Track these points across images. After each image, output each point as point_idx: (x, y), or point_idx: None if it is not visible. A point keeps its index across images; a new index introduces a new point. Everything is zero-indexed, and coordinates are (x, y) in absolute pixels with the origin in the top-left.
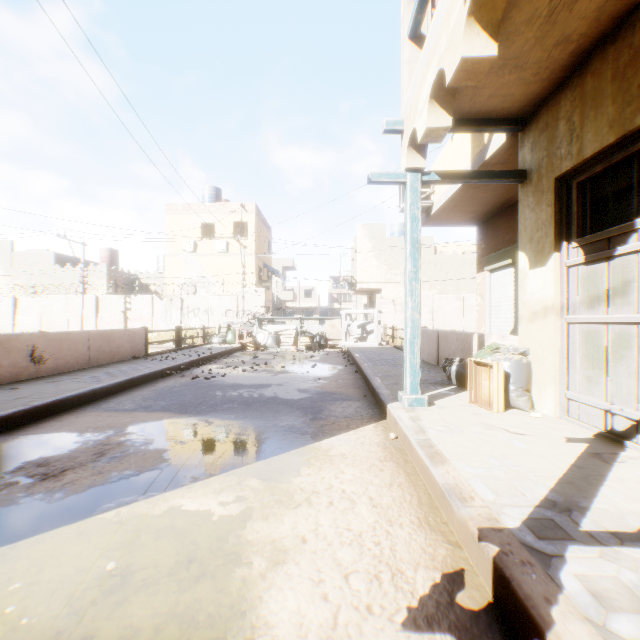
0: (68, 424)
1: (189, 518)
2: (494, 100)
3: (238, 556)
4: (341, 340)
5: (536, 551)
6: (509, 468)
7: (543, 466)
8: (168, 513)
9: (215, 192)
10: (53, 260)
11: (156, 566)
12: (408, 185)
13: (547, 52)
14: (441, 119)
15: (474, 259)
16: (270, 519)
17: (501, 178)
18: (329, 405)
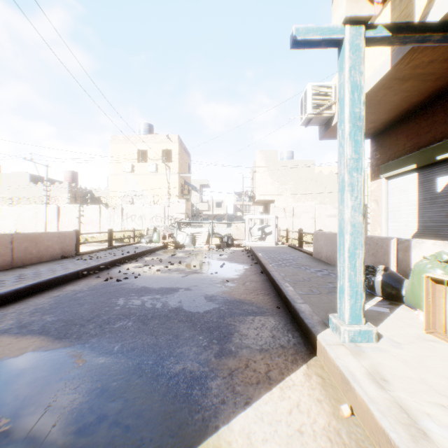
0: None
1: None
2: None
3: None
4: (244, 240)
5: None
6: None
7: None
8: None
9: (148, 127)
10: (29, 179)
11: None
12: (347, 43)
13: None
14: None
15: None
16: None
17: None
18: (239, 323)
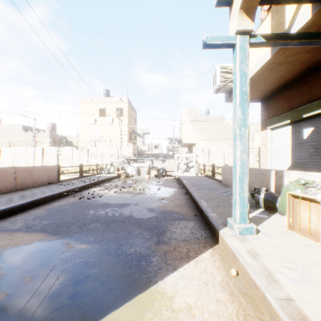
0: None
1: None
2: None
3: None
4: (174, 171)
5: None
6: None
7: None
8: None
9: (106, 92)
10: (21, 129)
11: None
12: (238, 46)
13: None
14: None
15: None
16: None
17: (317, 39)
18: (170, 225)
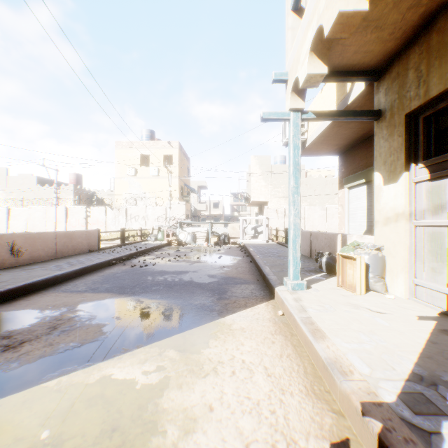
0: (33, 303)
1: (117, 386)
2: (357, 56)
3: (155, 424)
4: (239, 238)
5: (415, 427)
6: (377, 343)
7: (404, 341)
8: (100, 382)
9: (150, 133)
10: (36, 181)
11: (84, 435)
12: (291, 121)
13: (402, 15)
14: (318, 68)
15: (334, 180)
16: (183, 388)
17: (362, 116)
18: (231, 287)
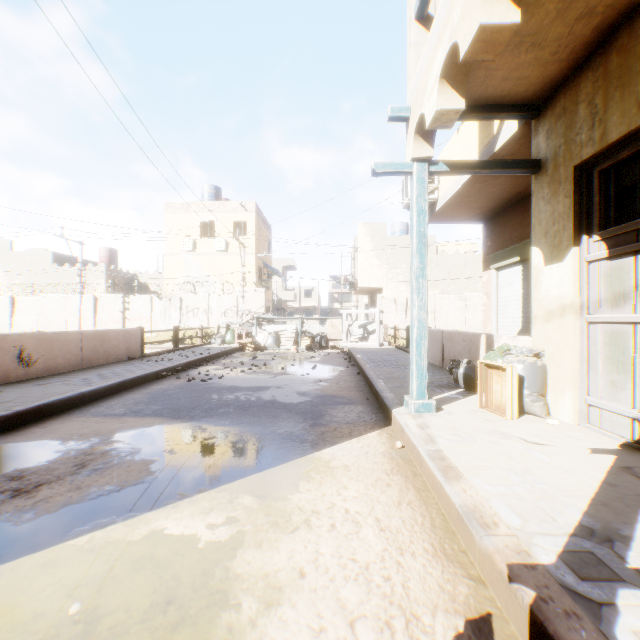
0: (52, 431)
1: (171, 545)
2: (507, 83)
3: (225, 595)
4: (342, 340)
5: (580, 597)
6: (533, 485)
7: (570, 483)
8: (148, 538)
9: (215, 191)
10: (51, 259)
11: (127, 609)
12: (414, 176)
13: (568, 27)
14: (452, 101)
15: (476, 258)
16: (264, 546)
17: (514, 168)
18: (330, 409)
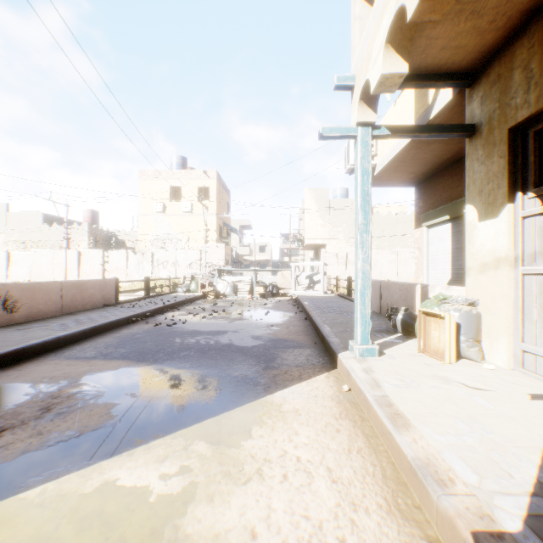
0: (25, 373)
1: (122, 498)
2: (446, 52)
3: None
4: (291, 289)
5: None
6: (481, 435)
7: (518, 432)
8: (100, 491)
9: (182, 161)
10: (42, 220)
11: None
12: (359, 139)
13: None
14: (397, 65)
15: (407, 218)
16: (215, 500)
17: (450, 132)
18: (281, 353)
